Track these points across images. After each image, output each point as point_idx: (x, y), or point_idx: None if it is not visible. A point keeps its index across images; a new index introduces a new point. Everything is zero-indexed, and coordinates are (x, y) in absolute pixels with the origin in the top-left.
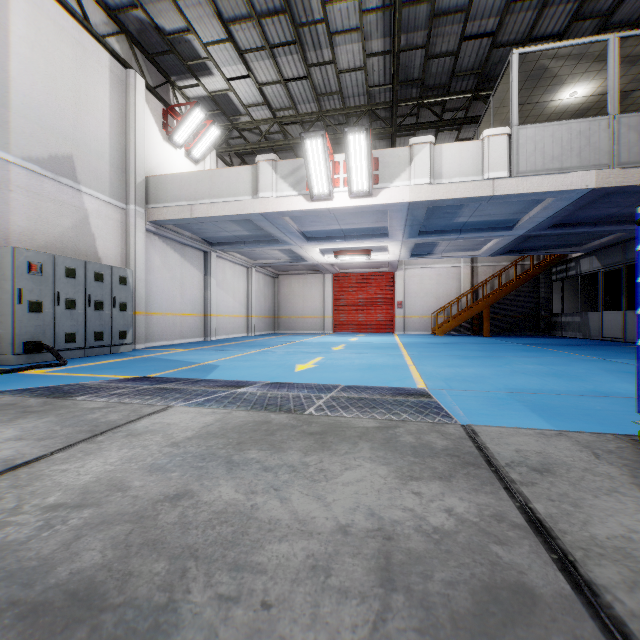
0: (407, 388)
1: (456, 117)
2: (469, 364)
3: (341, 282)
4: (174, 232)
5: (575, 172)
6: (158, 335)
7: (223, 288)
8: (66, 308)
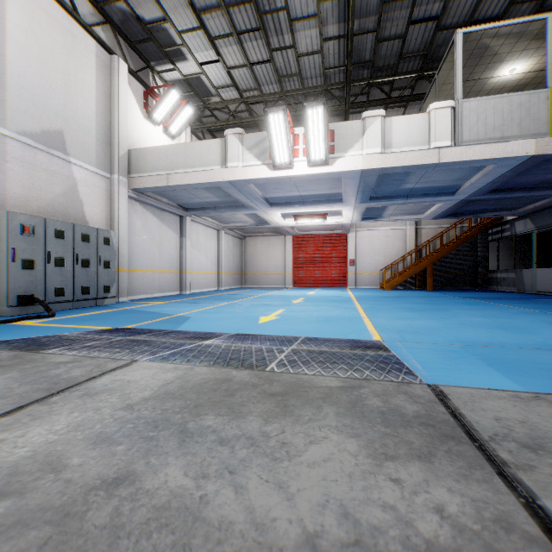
0: (364, 340)
1: (403, 95)
2: (418, 316)
3: (300, 243)
4: (153, 199)
5: (515, 141)
6: (139, 289)
7: (197, 248)
8: (56, 265)
